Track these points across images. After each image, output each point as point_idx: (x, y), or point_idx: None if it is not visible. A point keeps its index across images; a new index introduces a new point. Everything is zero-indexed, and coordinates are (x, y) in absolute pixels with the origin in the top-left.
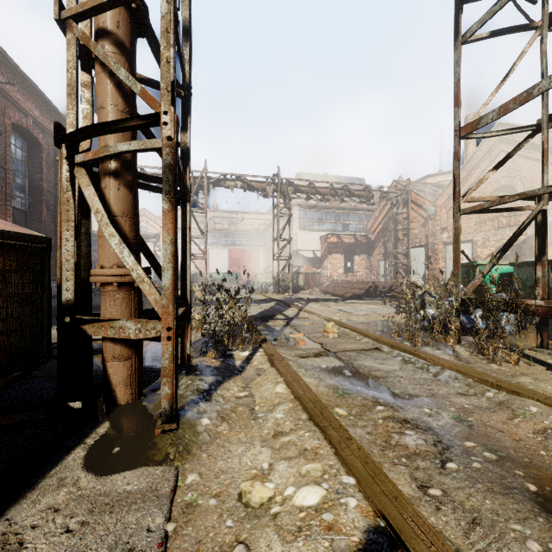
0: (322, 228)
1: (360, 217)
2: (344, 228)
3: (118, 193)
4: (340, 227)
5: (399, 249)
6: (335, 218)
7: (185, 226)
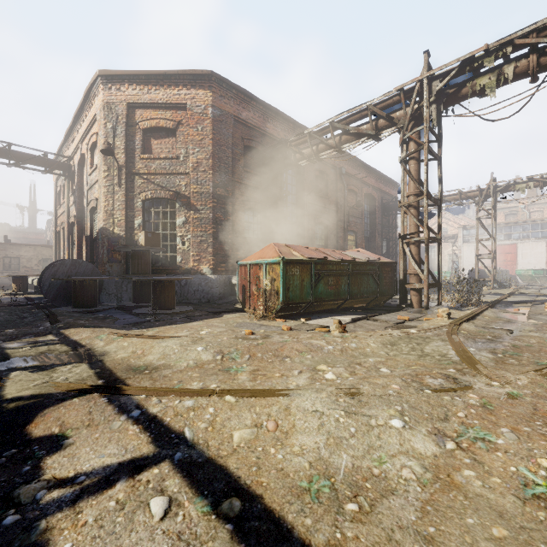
0: None
1: None
2: None
3: (414, 249)
4: None
5: None
6: None
7: (439, 253)
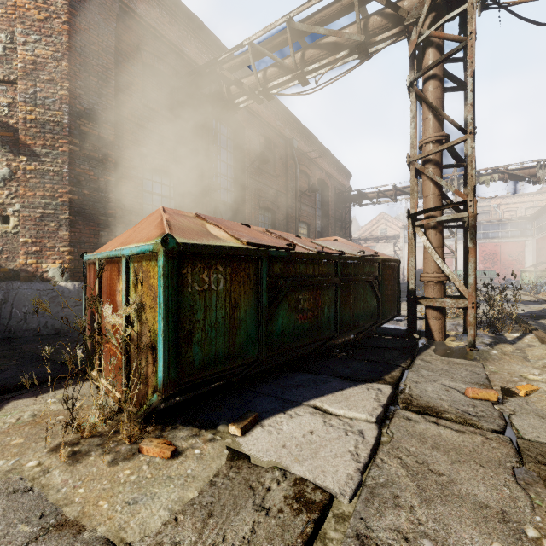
0: None
1: None
2: None
3: (435, 237)
4: None
5: None
6: None
7: (466, 246)
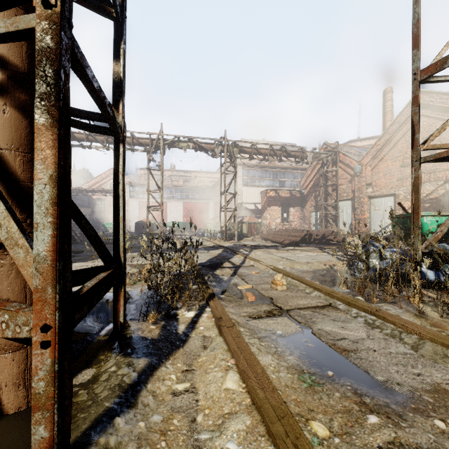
0: (262, 185)
1: (294, 175)
2: (281, 184)
3: (3, 116)
4: (277, 183)
5: (329, 202)
6: (273, 176)
7: (119, 171)
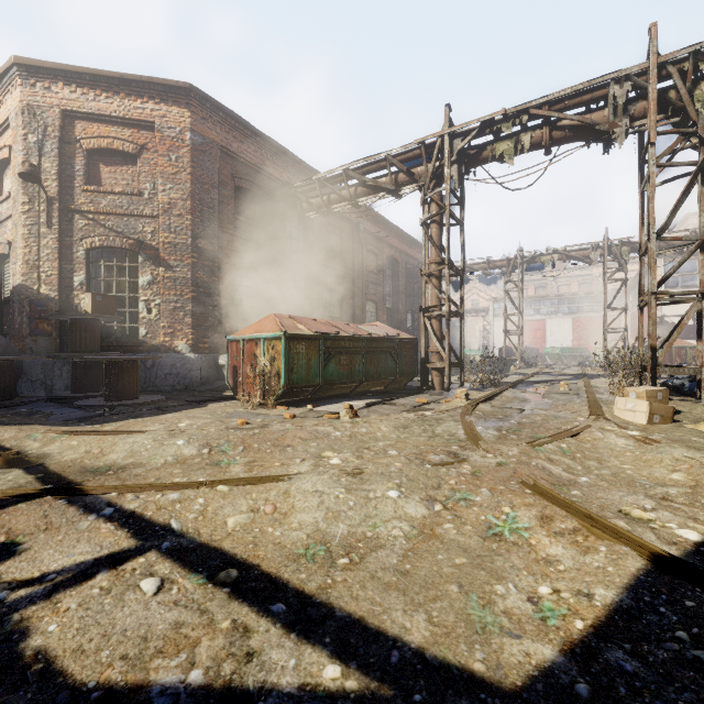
0: None
1: None
2: None
3: (436, 324)
4: None
5: None
6: None
7: (462, 329)
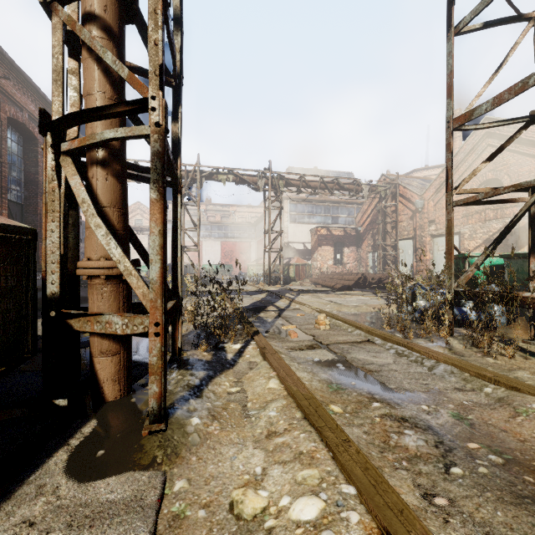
0: (312, 221)
1: (349, 210)
2: (334, 220)
3: (106, 183)
4: (329, 220)
5: (388, 241)
6: (325, 211)
7: (176, 217)
